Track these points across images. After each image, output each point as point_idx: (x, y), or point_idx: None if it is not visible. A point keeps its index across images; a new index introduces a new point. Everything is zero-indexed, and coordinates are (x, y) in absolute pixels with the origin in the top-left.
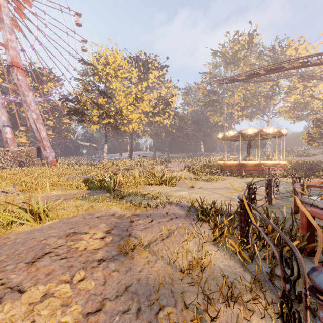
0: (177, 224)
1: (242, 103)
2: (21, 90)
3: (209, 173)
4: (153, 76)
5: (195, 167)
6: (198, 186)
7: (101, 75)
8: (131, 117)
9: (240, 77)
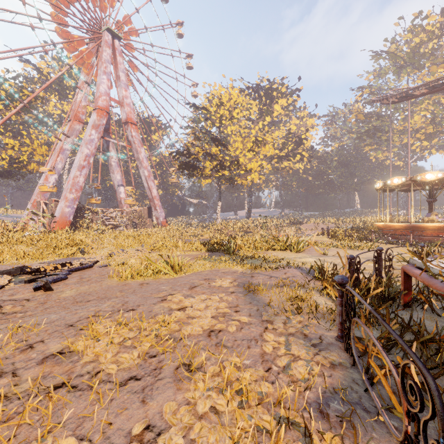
0: (293, 281)
1: (429, 127)
2: (134, 147)
3: (358, 239)
4: (278, 108)
5: (338, 230)
6: (333, 254)
7: (214, 119)
8: (250, 166)
9: (418, 92)
